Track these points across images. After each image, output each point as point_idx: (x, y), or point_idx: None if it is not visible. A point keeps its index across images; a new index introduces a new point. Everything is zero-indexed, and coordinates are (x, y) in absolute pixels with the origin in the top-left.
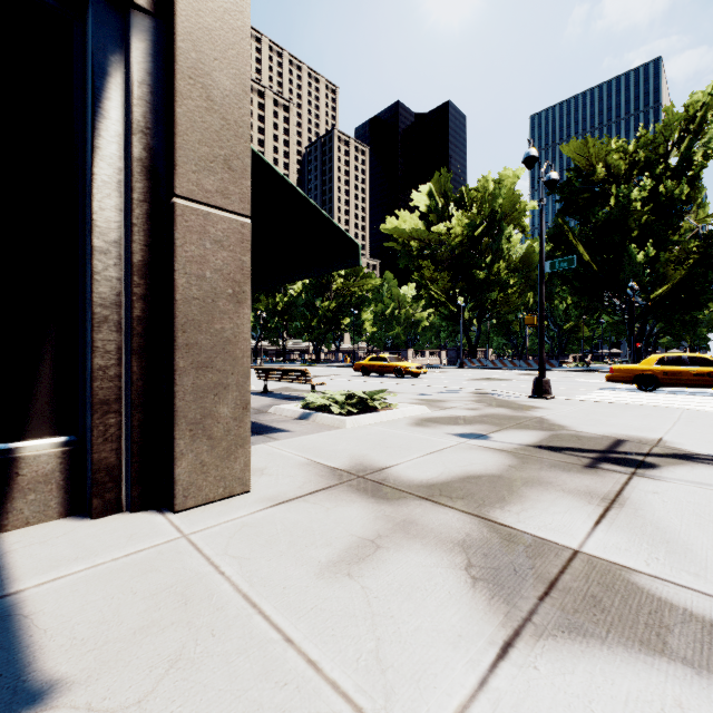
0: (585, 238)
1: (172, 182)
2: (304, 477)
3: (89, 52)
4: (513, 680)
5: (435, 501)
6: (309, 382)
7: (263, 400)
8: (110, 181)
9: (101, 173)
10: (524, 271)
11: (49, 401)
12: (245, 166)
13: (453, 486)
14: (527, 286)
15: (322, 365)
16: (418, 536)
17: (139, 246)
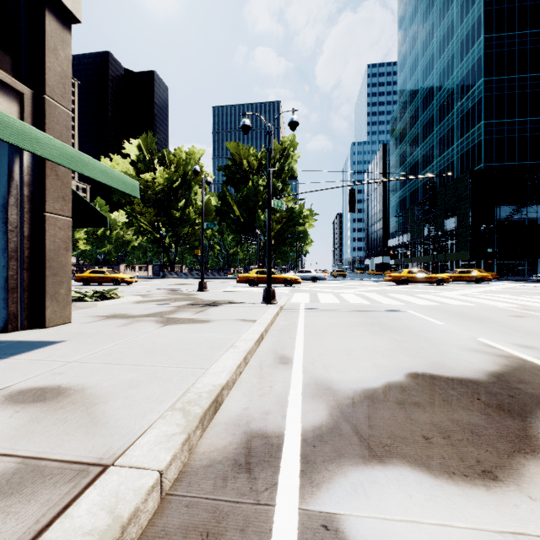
0: (238, 201)
1: (44, 206)
2: (92, 318)
3: (5, 153)
4: (163, 328)
5: (147, 317)
6: None
7: None
8: (15, 204)
9: (12, 201)
10: (205, 215)
11: None
12: (70, 198)
13: (154, 314)
14: None
15: None
16: (143, 321)
17: (27, 229)
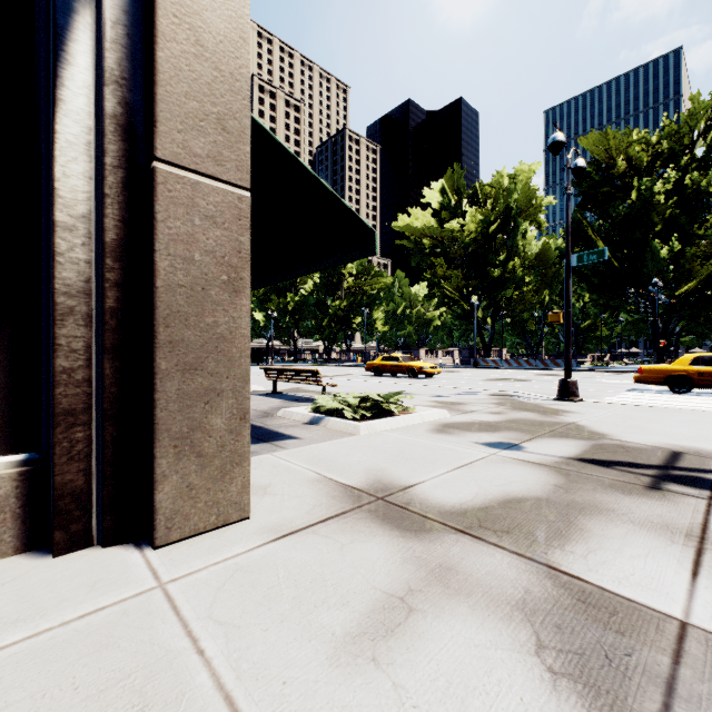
0: (605, 234)
1: (151, 142)
2: (314, 498)
3: None
4: None
5: (474, 536)
6: (319, 383)
7: (272, 402)
8: (77, 141)
9: (66, 131)
10: (540, 268)
11: (3, 411)
12: (243, 128)
13: (494, 513)
14: (543, 284)
15: (333, 365)
16: (461, 592)
17: (113, 222)
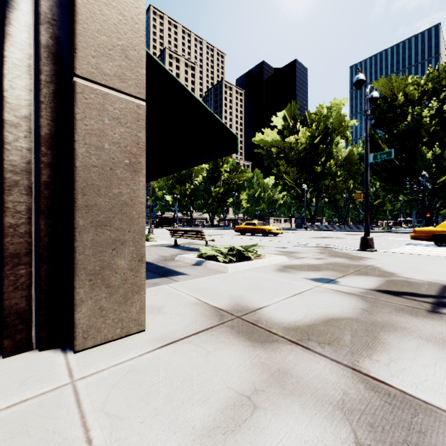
0: (390, 143)
1: (73, 64)
2: (192, 316)
3: None
4: None
5: (304, 347)
6: (203, 239)
7: (173, 251)
8: (21, 64)
9: (12, 56)
10: (347, 166)
11: None
12: (140, 57)
13: (318, 329)
14: (349, 176)
15: (215, 228)
16: (294, 392)
17: (46, 121)
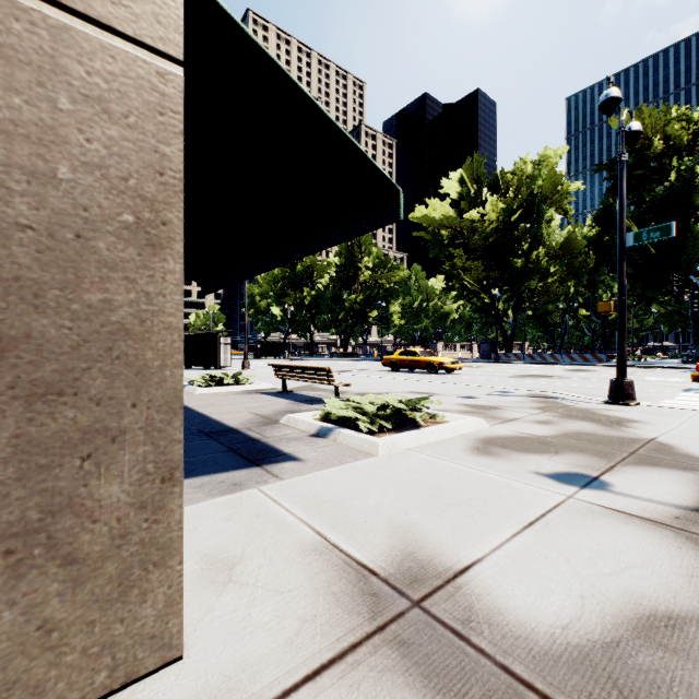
0: (639, 219)
1: None
2: (304, 598)
3: None
4: None
5: None
6: (331, 383)
7: (278, 403)
8: None
9: None
10: (566, 257)
11: None
12: None
13: (640, 665)
14: (569, 274)
15: (349, 359)
16: None
17: None
